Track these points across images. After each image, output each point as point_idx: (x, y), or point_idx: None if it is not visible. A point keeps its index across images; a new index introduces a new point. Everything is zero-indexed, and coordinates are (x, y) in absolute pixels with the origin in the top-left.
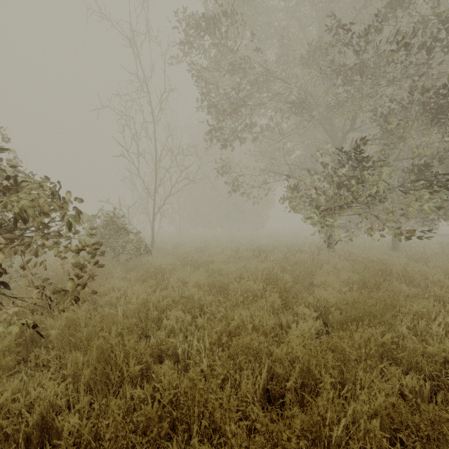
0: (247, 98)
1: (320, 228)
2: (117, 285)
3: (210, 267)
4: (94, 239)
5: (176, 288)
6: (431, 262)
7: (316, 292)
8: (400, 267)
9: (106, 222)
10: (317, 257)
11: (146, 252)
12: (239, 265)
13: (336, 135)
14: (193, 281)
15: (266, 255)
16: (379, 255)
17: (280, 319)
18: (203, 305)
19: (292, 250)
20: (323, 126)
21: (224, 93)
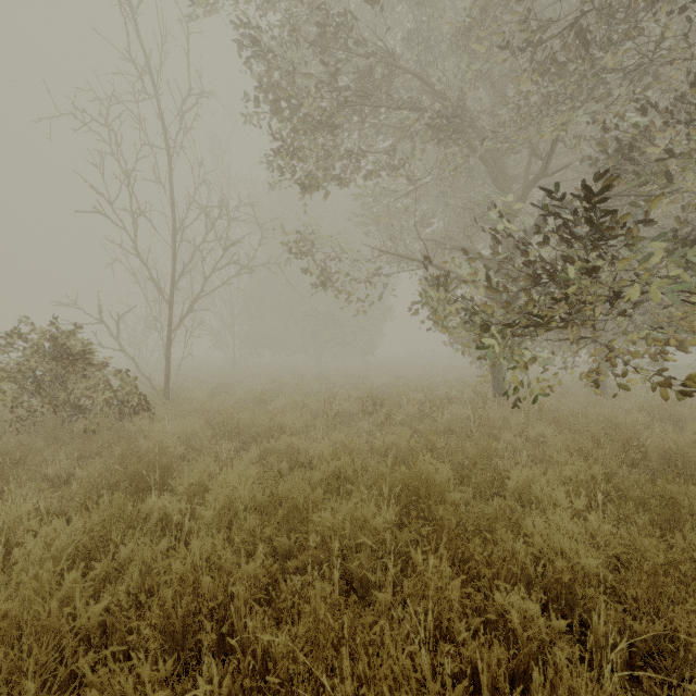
0: (351, 101)
1: (476, 356)
2: (4, 520)
3: (271, 446)
4: (12, 385)
5: (175, 519)
6: (691, 422)
7: (535, 534)
8: (666, 441)
9: (49, 347)
10: (488, 416)
11: (142, 408)
12: (336, 437)
13: (510, 189)
14: (219, 502)
15: (389, 412)
16: (584, 406)
17: (466, 655)
18: (233, 592)
19: (434, 398)
20: (490, 170)
21: (304, 88)
